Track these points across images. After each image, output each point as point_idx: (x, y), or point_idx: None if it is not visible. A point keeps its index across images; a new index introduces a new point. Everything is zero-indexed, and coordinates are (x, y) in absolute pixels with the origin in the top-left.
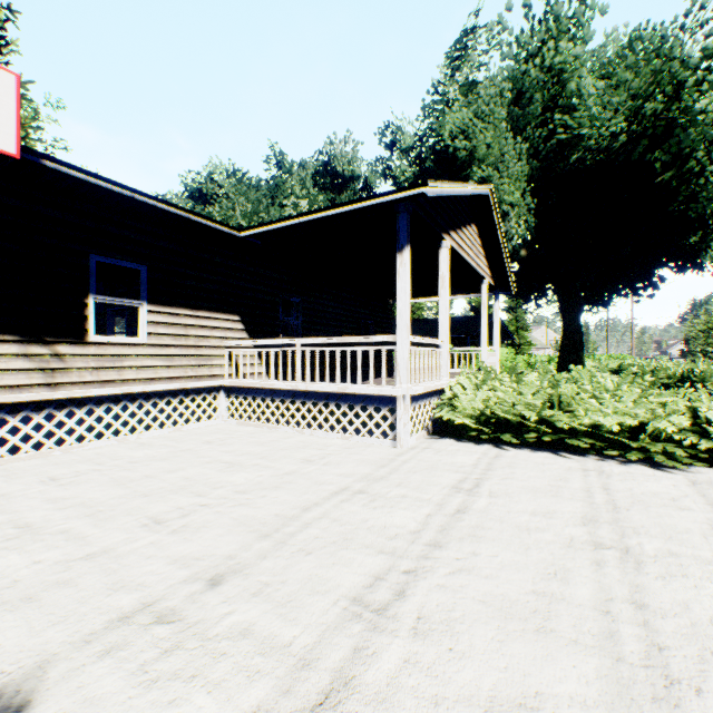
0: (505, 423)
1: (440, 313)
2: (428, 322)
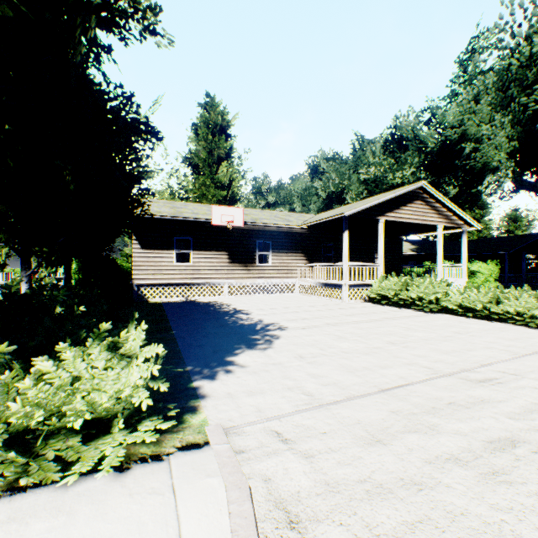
0: (387, 297)
1: (379, 251)
2: (477, 242)
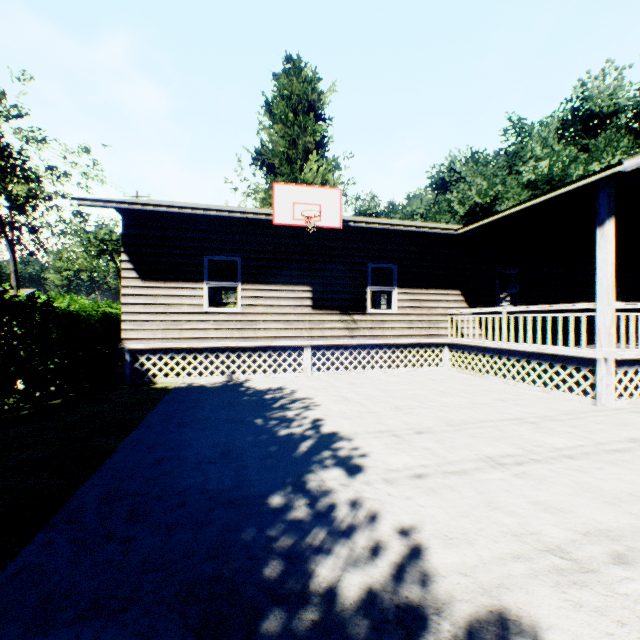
0: None
1: None
2: None
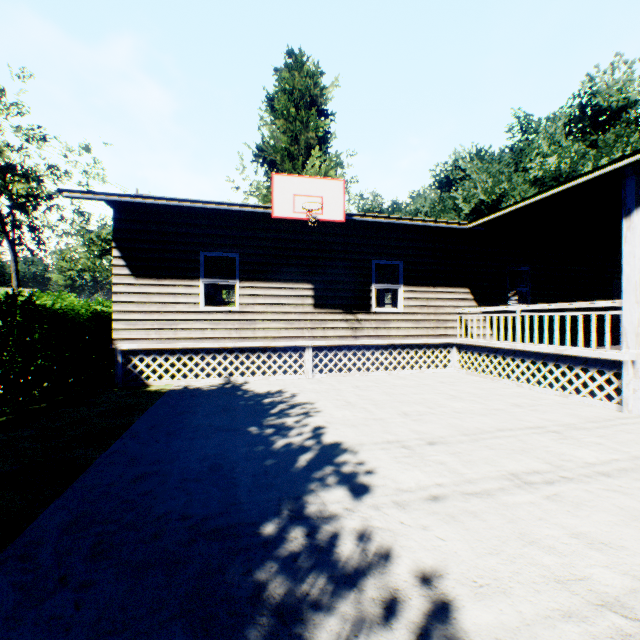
0: None
1: None
2: None
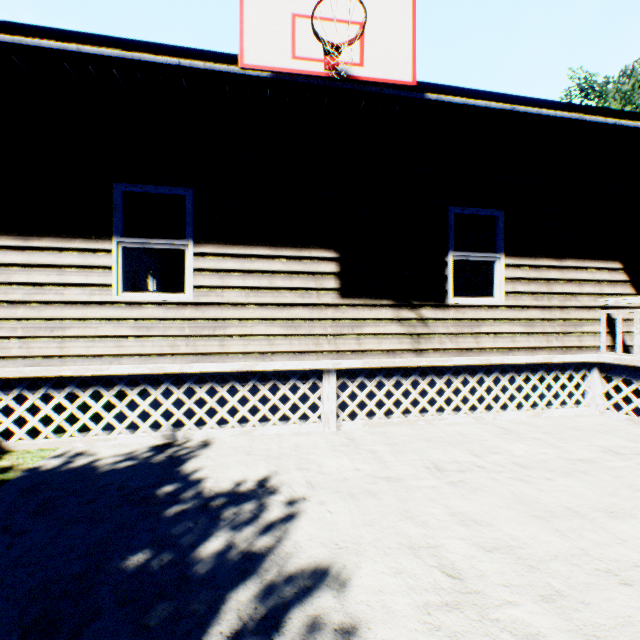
0: None
1: None
2: None
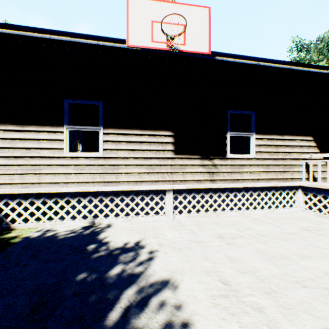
0: None
1: None
2: None
